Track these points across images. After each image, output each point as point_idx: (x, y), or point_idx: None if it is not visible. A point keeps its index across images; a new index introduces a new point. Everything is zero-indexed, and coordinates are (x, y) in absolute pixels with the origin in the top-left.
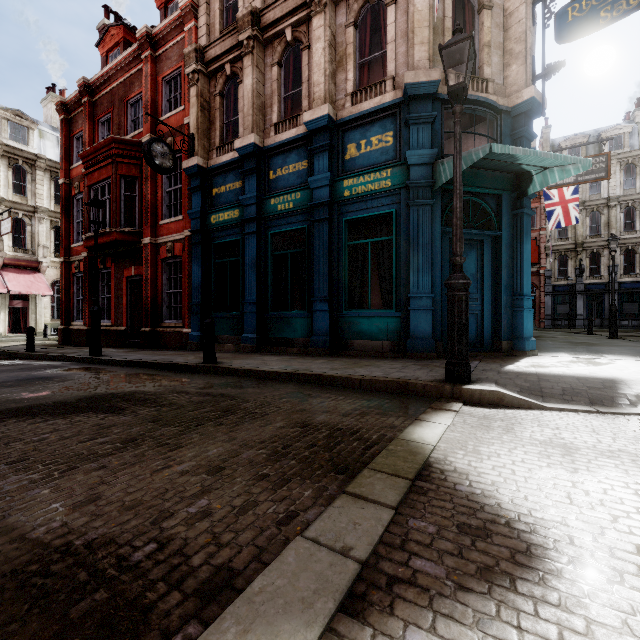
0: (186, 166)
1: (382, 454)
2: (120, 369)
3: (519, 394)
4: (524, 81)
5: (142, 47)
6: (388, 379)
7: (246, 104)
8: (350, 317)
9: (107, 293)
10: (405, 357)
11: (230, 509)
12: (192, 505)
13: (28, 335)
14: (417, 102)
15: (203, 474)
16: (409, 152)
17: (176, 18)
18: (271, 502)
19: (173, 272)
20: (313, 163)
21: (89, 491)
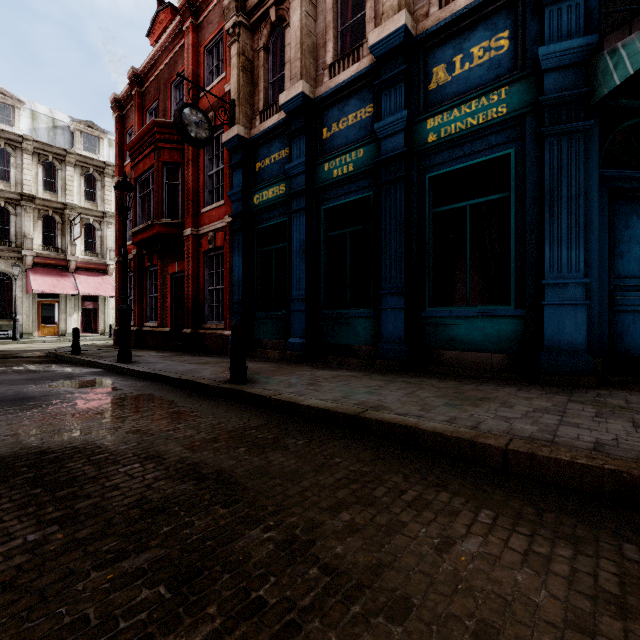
0: (226, 139)
1: None
2: (130, 385)
3: None
4: None
5: (183, 17)
6: (582, 460)
7: (293, 47)
8: (437, 317)
9: (155, 292)
10: (535, 381)
11: None
12: None
13: (73, 336)
14: None
15: None
16: (544, 48)
17: None
18: None
19: (215, 266)
20: (381, 105)
21: None
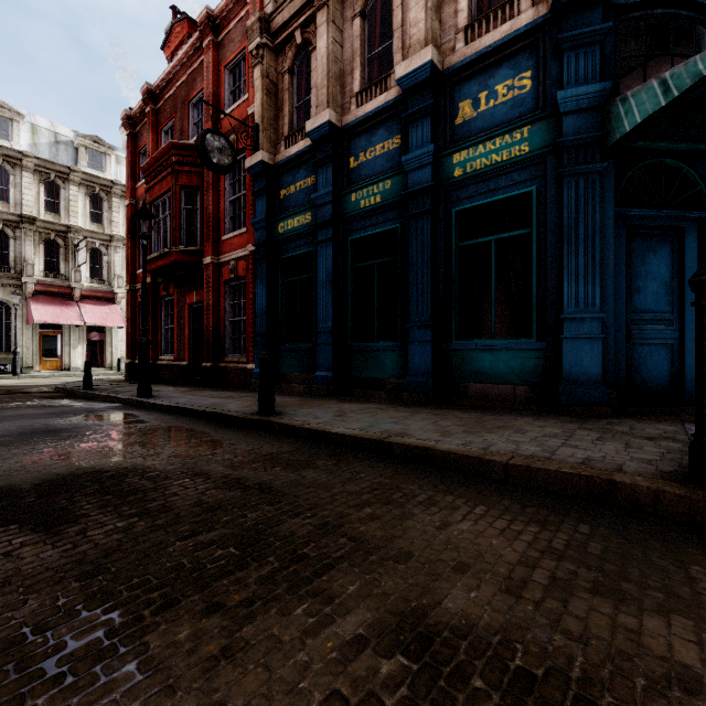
0: (249, 165)
1: None
2: (157, 418)
3: None
4: None
5: (203, 33)
6: (565, 469)
7: (319, 73)
8: (463, 350)
9: (171, 323)
10: (554, 412)
11: None
12: None
13: (85, 370)
14: (575, 13)
15: None
16: (562, 92)
17: None
18: None
19: (237, 296)
20: (408, 137)
21: None
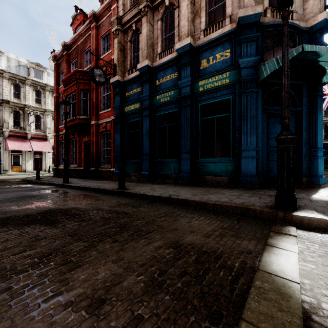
0: (112, 81)
1: (252, 294)
2: (74, 191)
3: None
4: (318, 9)
5: (91, 21)
6: (233, 205)
7: (143, 44)
8: (203, 162)
9: (75, 150)
10: (238, 187)
11: None
12: None
13: (37, 171)
14: (246, 28)
15: (83, 310)
16: (241, 60)
17: (107, 3)
18: None
19: (106, 139)
20: (181, 73)
21: None
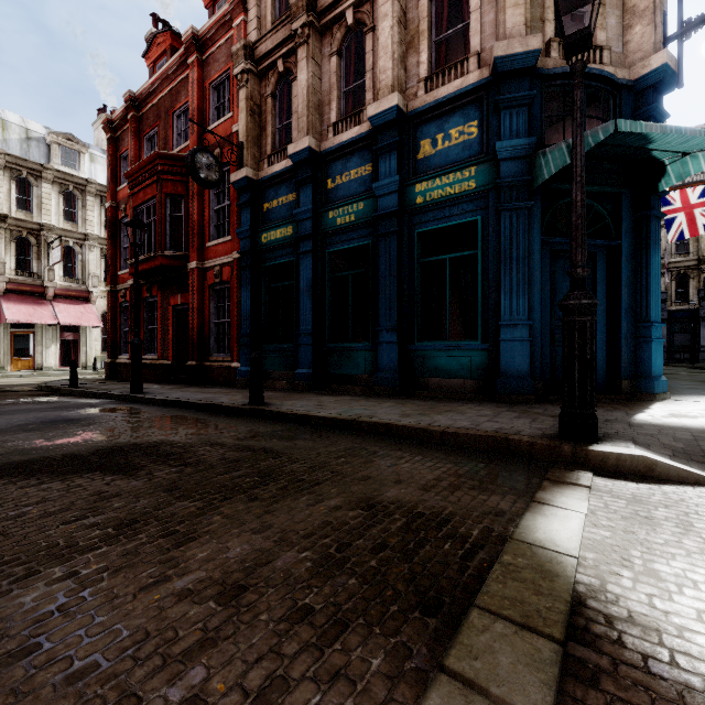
0: (234, 179)
1: (495, 573)
2: (157, 410)
3: (673, 460)
4: (652, 45)
5: (188, 51)
6: (480, 433)
7: (300, 103)
8: (424, 350)
9: (153, 324)
10: (494, 400)
11: (239, 697)
12: (177, 679)
13: (71, 369)
14: (510, 80)
15: (211, 600)
16: (499, 143)
17: (224, 14)
18: (312, 683)
19: (221, 299)
20: (378, 166)
21: (31, 628)
